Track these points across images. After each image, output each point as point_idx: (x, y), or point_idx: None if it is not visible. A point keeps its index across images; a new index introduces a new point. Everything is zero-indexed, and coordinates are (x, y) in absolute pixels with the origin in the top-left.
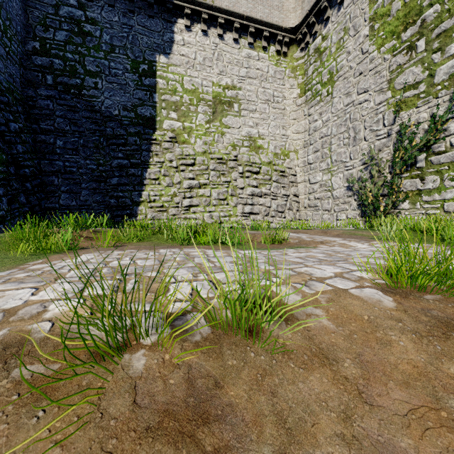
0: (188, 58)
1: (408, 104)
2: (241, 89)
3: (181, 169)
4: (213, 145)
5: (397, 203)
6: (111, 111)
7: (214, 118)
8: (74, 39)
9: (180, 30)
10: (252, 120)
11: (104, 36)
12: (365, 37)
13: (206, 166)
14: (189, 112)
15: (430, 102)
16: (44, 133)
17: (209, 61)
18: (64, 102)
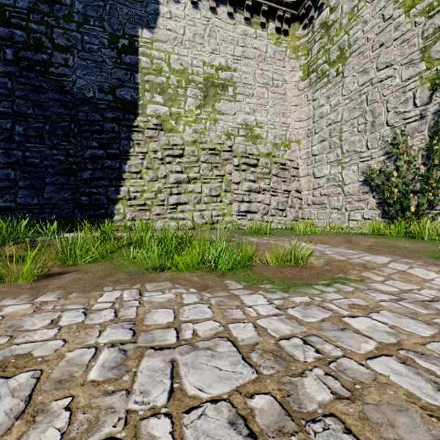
0: (175, 33)
1: None
2: (236, 70)
3: (167, 160)
4: (205, 134)
5: (435, 203)
6: (85, 93)
7: (206, 102)
8: (40, 7)
9: (166, 0)
10: (249, 106)
11: (76, 4)
12: (388, 1)
13: (197, 157)
14: (176, 95)
15: None
16: None
17: (200, 37)
18: (26, 80)
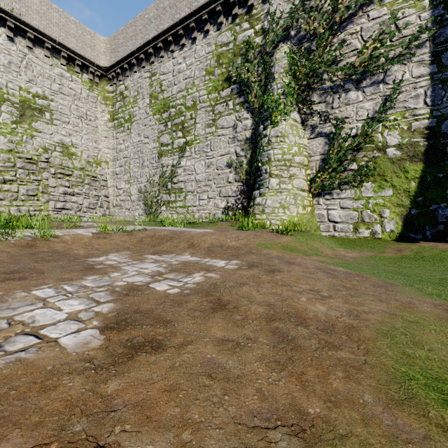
0: None
1: (165, 154)
2: (53, 101)
3: None
4: (21, 145)
5: (160, 207)
6: None
7: (22, 120)
8: None
9: None
10: (66, 130)
11: None
12: (148, 104)
13: (13, 164)
14: None
15: (172, 156)
16: None
17: (16, 66)
18: None
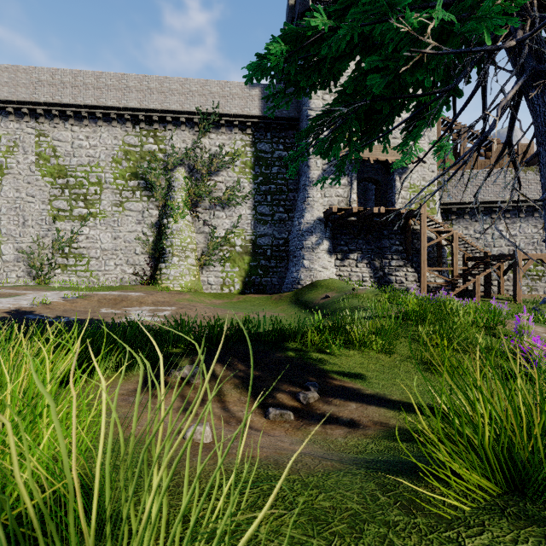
0: None
1: (61, 218)
2: None
3: None
4: None
5: (55, 270)
6: None
7: None
8: None
9: None
10: None
11: None
12: (33, 162)
13: None
14: None
15: (71, 223)
16: None
17: None
18: None
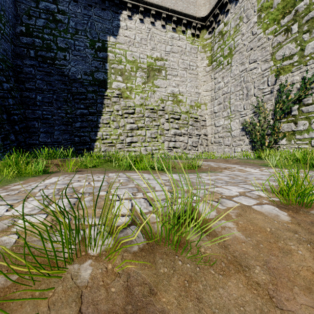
0: (130, 38)
1: (285, 70)
2: (167, 60)
3: (125, 116)
4: (147, 100)
5: (277, 140)
6: (76, 76)
7: (148, 80)
8: (50, 25)
9: (124, 18)
10: (175, 82)
11: (71, 23)
12: (255, 23)
13: (142, 114)
14: (130, 76)
15: (301, 68)
16: (28, 90)
17: (144, 40)
18: (42, 69)
